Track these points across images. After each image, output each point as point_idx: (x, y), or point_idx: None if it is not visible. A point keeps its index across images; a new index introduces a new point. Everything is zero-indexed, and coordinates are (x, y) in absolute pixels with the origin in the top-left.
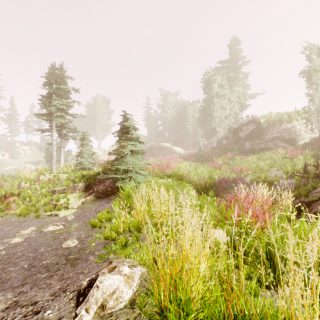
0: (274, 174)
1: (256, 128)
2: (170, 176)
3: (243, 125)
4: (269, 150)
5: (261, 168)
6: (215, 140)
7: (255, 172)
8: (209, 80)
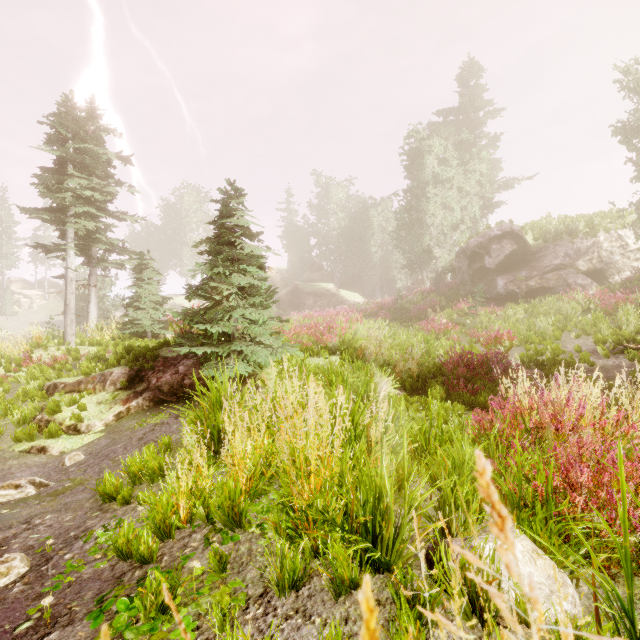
0: (575, 346)
1: (519, 248)
2: (336, 351)
3: (492, 241)
4: (549, 294)
5: (540, 333)
6: (429, 277)
7: (528, 341)
8: (417, 148)
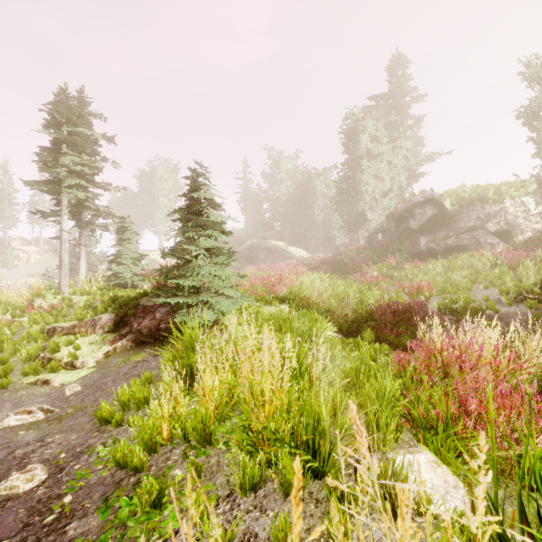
0: (484, 296)
1: (439, 212)
2: (285, 300)
3: (416, 207)
4: (463, 251)
5: (455, 285)
6: (363, 236)
7: (444, 291)
8: (353, 127)
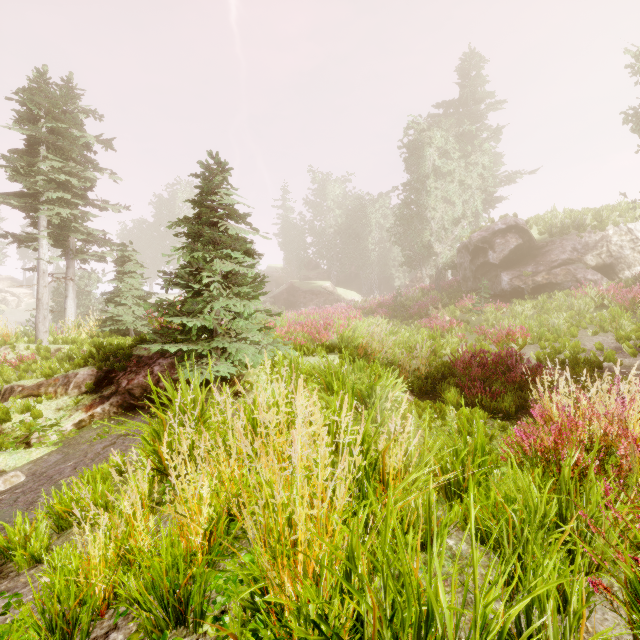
0: (597, 344)
1: (525, 242)
2: (334, 349)
3: (496, 236)
4: (557, 290)
5: (554, 330)
6: (428, 274)
7: (541, 338)
8: (417, 139)
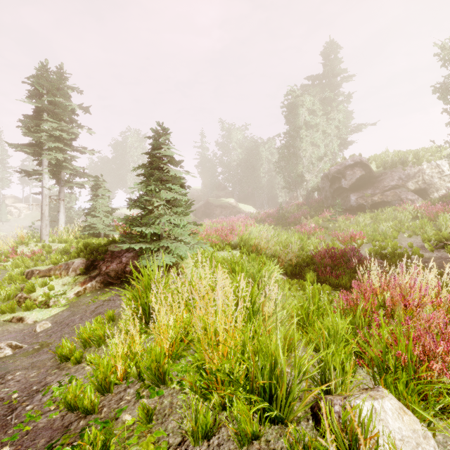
0: (409, 243)
1: (366, 173)
2: (237, 247)
3: (347, 169)
4: (388, 206)
5: (382, 234)
6: (301, 194)
7: (374, 239)
8: (293, 102)
